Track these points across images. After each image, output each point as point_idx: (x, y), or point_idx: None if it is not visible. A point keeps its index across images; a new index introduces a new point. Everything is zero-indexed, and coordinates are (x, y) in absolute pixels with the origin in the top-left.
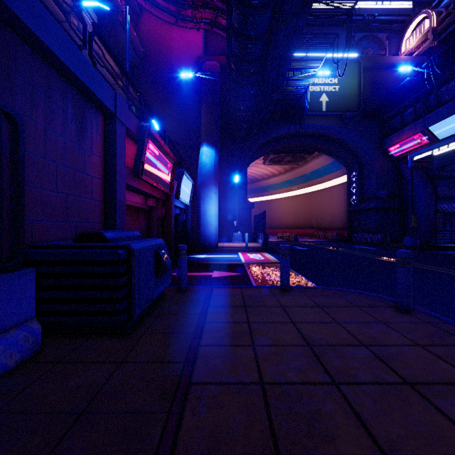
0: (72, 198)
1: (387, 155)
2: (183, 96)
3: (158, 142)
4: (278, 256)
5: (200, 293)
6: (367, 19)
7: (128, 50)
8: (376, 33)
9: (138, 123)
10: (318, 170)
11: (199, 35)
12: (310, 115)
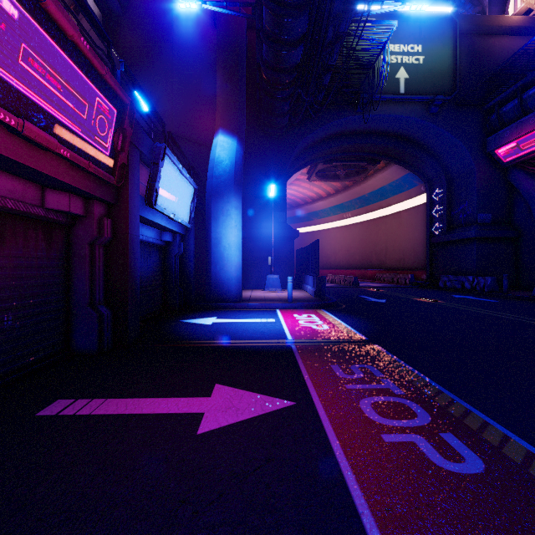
0: None
1: (492, 161)
2: (190, 65)
3: None
4: (351, 319)
5: None
6: None
7: None
8: None
9: None
10: (381, 189)
11: None
12: (381, 99)
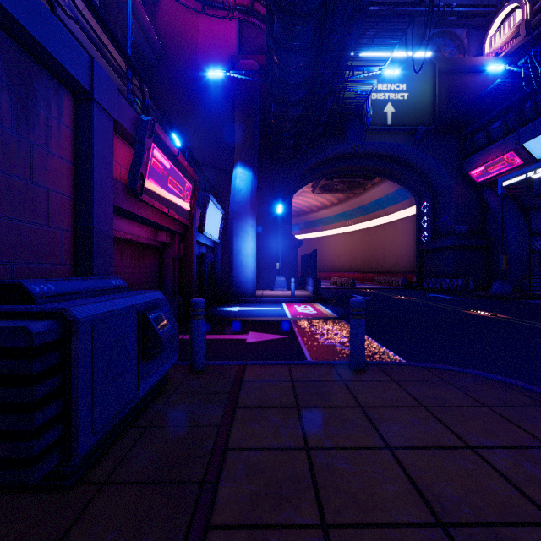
0: (2, 223)
1: (468, 180)
2: (212, 105)
3: (168, 149)
4: (334, 308)
5: (224, 377)
6: (443, 11)
7: (129, 24)
8: (453, 28)
9: (137, 118)
10: (379, 200)
11: (232, 28)
12: (372, 130)
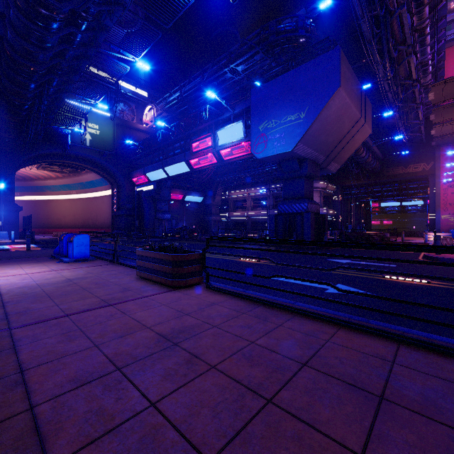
0: None
1: (133, 182)
2: None
3: None
4: (39, 245)
5: None
6: (122, 92)
7: None
8: (129, 101)
9: None
10: (92, 181)
11: None
12: (77, 146)
